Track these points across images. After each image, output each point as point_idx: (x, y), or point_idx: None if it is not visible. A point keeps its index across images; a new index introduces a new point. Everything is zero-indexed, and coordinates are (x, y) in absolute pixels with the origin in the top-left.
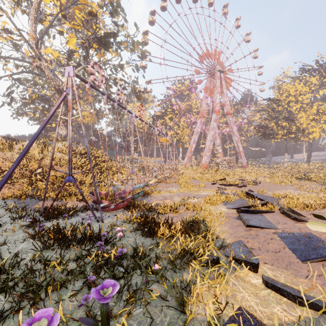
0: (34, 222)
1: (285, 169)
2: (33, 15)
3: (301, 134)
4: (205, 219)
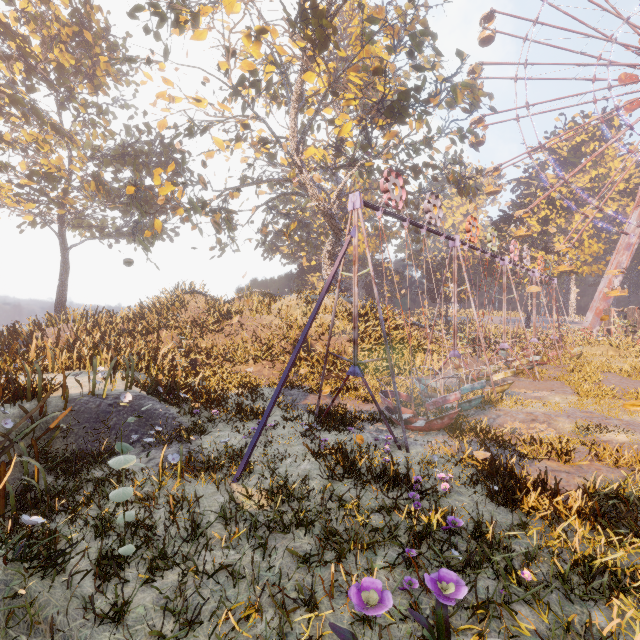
0: (310, 430)
1: None
2: (294, 107)
3: None
4: None
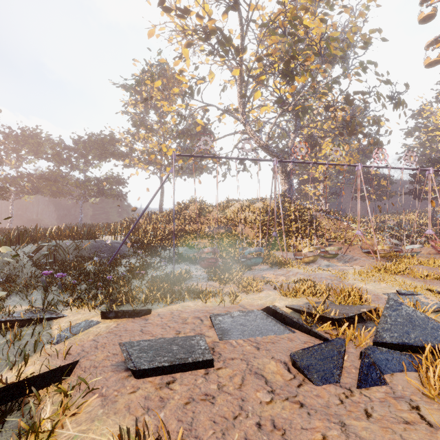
0: (158, 261)
1: None
2: (238, 89)
3: None
4: (199, 292)
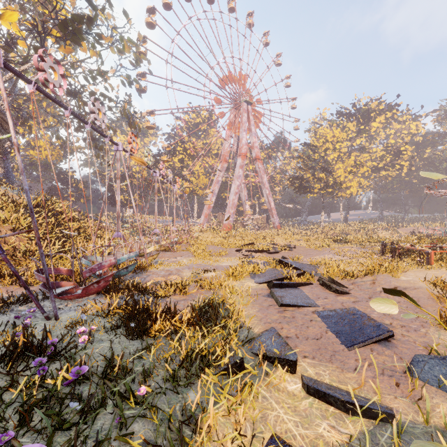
0: None
1: (322, 230)
2: None
3: (339, 188)
4: (225, 301)
